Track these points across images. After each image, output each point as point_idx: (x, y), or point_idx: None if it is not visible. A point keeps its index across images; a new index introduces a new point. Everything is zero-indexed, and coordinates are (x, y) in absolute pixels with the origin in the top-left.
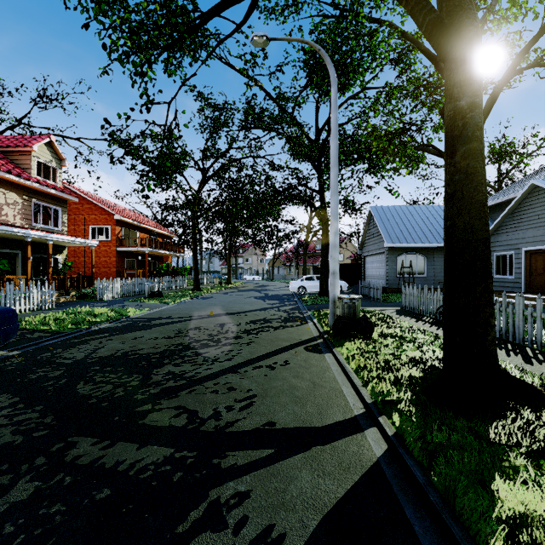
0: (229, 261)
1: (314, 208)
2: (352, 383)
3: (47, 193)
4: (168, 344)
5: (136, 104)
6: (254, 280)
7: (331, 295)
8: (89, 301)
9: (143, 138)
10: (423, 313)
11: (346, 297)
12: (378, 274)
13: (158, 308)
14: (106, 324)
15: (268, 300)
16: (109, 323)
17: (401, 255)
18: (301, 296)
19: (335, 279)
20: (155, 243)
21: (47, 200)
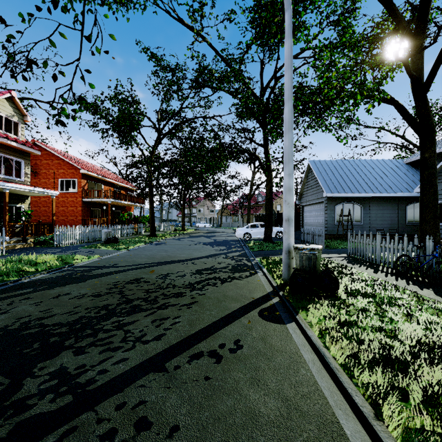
0: (183, 210)
1: (259, 160)
2: (351, 401)
3: (8, 146)
4: (90, 306)
5: (44, 2)
6: (205, 227)
7: (285, 245)
8: (46, 247)
9: (51, 43)
10: (375, 262)
11: (305, 248)
12: (316, 222)
13: (109, 255)
14: (42, 274)
15: (216, 246)
16: (46, 273)
17: (339, 204)
18: (247, 242)
19: (290, 227)
20: (117, 194)
21: (8, 152)
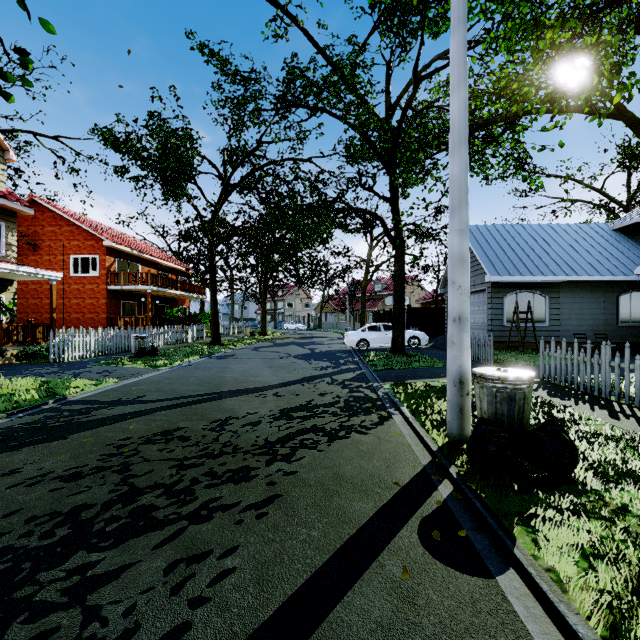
0: (264, 304)
1: (383, 224)
2: None
3: None
4: (40, 513)
5: None
6: (297, 329)
7: (454, 368)
8: (37, 363)
9: None
10: (596, 393)
11: (501, 376)
12: (472, 322)
13: (136, 377)
14: None
15: (315, 360)
16: (6, 416)
17: (511, 293)
18: (363, 354)
19: (464, 333)
20: (161, 279)
21: None
